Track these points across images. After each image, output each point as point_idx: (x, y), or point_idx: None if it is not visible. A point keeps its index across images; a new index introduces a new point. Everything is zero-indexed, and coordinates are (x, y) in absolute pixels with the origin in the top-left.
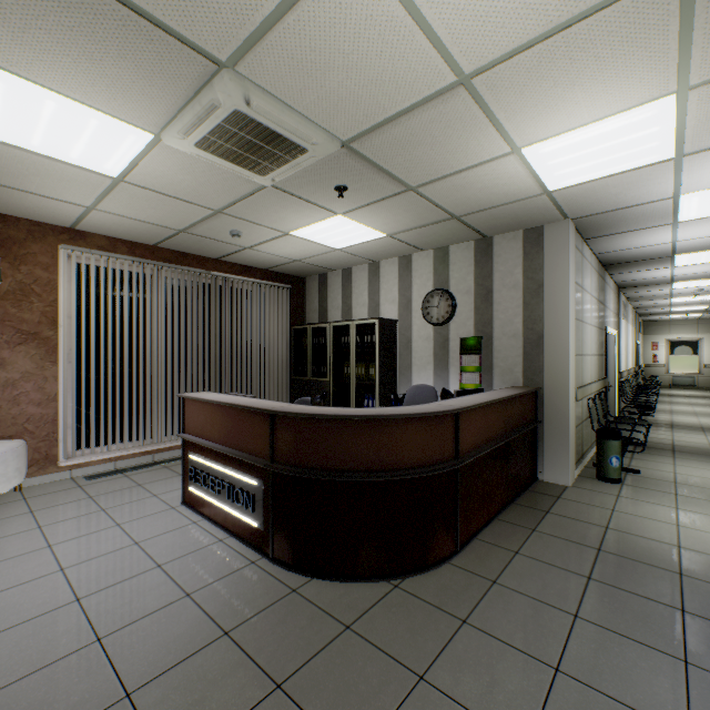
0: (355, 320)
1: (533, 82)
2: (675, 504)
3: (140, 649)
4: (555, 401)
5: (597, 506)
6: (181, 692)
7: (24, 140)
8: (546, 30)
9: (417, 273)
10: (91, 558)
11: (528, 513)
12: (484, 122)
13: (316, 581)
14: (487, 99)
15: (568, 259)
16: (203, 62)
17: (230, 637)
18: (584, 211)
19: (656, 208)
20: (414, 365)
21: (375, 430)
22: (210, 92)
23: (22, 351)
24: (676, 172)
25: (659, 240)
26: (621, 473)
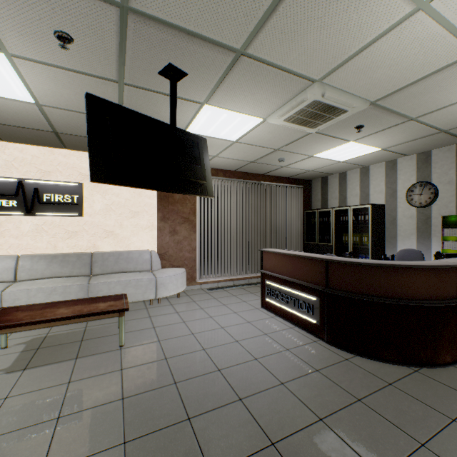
0: (352, 205)
1: None
2: None
3: (277, 367)
4: None
5: None
6: (307, 389)
7: (205, 132)
8: None
9: (401, 171)
10: (232, 325)
11: None
12: None
13: (358, 358)
14: None
15: None
16: (305, 82)
17: (320, 372)
18: None
19: None
20: (398, 235)
21: (399, 274)
22: (303, 95)
23: (183, 226)
24: None
25: None
26: None
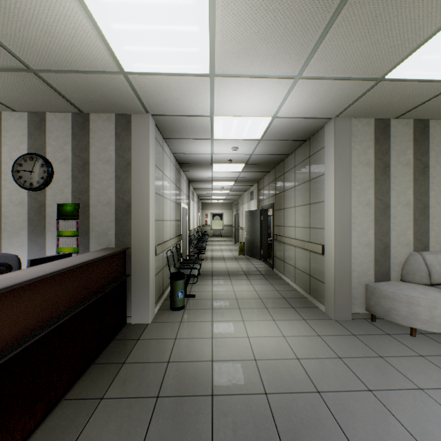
0: None
1: None
2: (212, 317)
3: None
4: (140, 257)
5: (166, 338)
6: None
7: None
8: None
9: (9, 133)
10: None
11: (105, 372)
12: None
13: None
14: None
15: (149, 145)
16: None
17: None
18: (159, 109)
19: (202, 122)
20: (4, 231)
21: None
22: None
23: None
24: (211, 92)
25: (205, 150)
26: (186, 299)
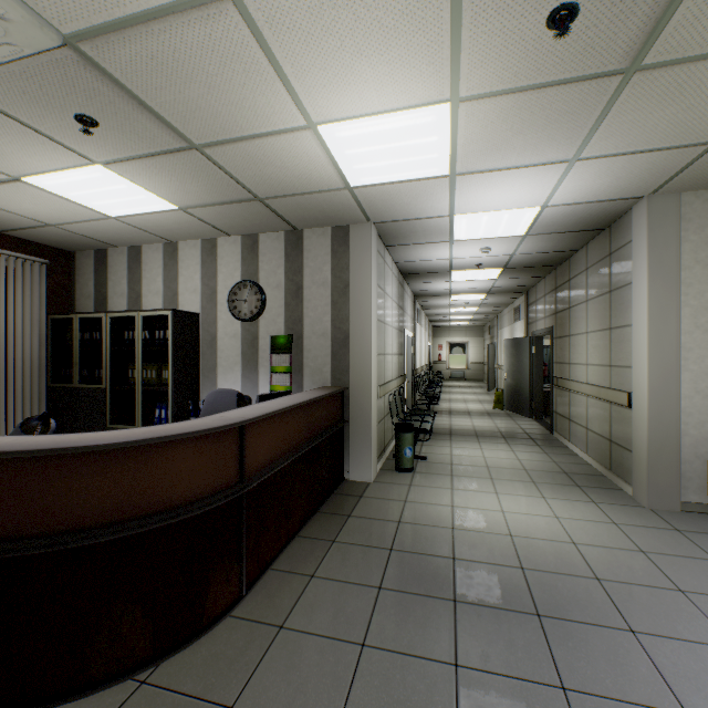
0: (142, 310)
1: (318, 32)
2: (451, 485)
3: None
4: (360, 399)
5: (393, 499)
6: None
7: None
8: None
9: (224, 260)
10: None
11: (331, 521)
12: (270, 72)
13: None
14: (268, 37)
15: (371, 261)
16: None
17: None
18: (383, 216)
19: (438, 224)
20: (220, 366)
21: (110, 465)
22: None
23: None
24: (451, 191)
25: (441, 255)
26: (414, 461)
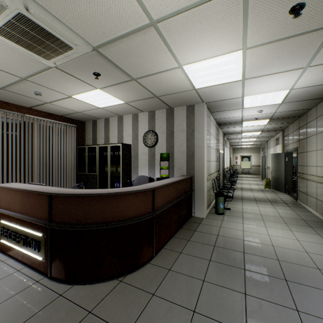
0: (110, 143)
1: (185, 32)
2: (242, 221)
3: None
4: (199, 181)
5: (214, 226)
6: None
7: None
8: (189, 4)
9: (141, 122)
10: None
11: (187, 232)
12: (165, 49)
13: (76, 287)
14: (165, 36)
15: (204, 119)
16: None
17: None
18: (210, 99)
19: (236, 101)
20: (139, 166)
21: (110, 201)
22: None
23: None
24: (242, 86)
25: (237, 115)
26: (224, 210)
